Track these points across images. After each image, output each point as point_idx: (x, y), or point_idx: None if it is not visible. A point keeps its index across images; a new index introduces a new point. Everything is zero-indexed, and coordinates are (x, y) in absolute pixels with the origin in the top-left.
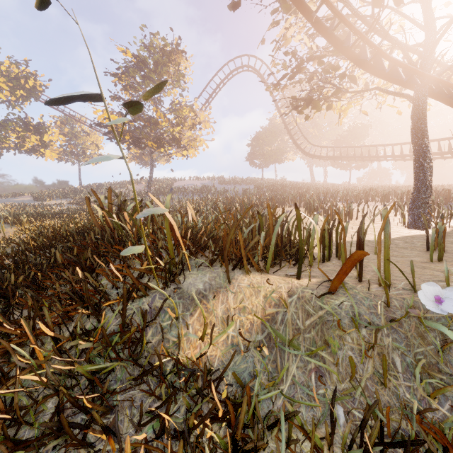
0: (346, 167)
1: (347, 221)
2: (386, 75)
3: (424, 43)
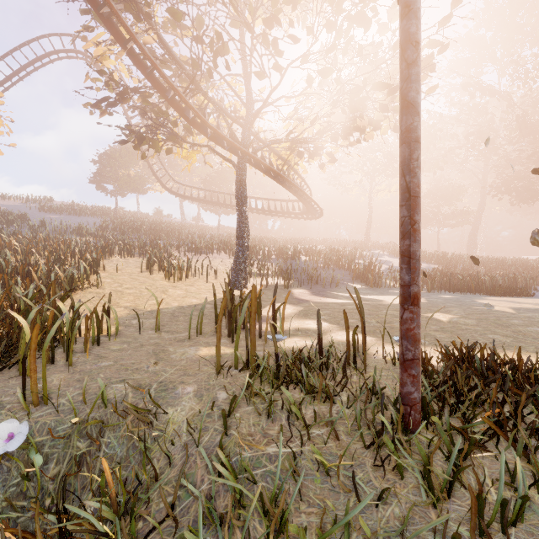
0: (216, 210)
1: (184, 279)
2: (213, 138)
3: (245, 119)
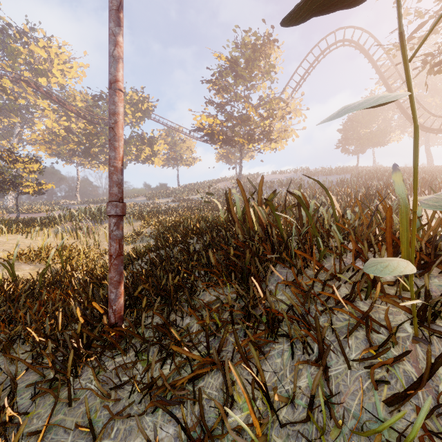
0: None
1: None
2: None
3: None
